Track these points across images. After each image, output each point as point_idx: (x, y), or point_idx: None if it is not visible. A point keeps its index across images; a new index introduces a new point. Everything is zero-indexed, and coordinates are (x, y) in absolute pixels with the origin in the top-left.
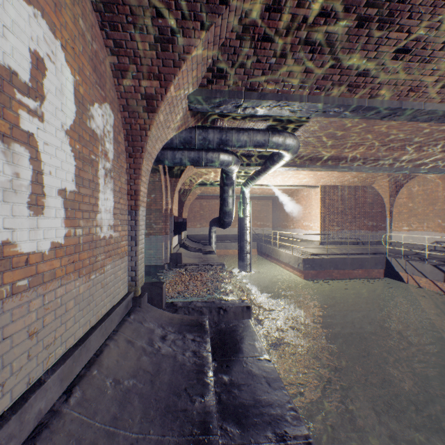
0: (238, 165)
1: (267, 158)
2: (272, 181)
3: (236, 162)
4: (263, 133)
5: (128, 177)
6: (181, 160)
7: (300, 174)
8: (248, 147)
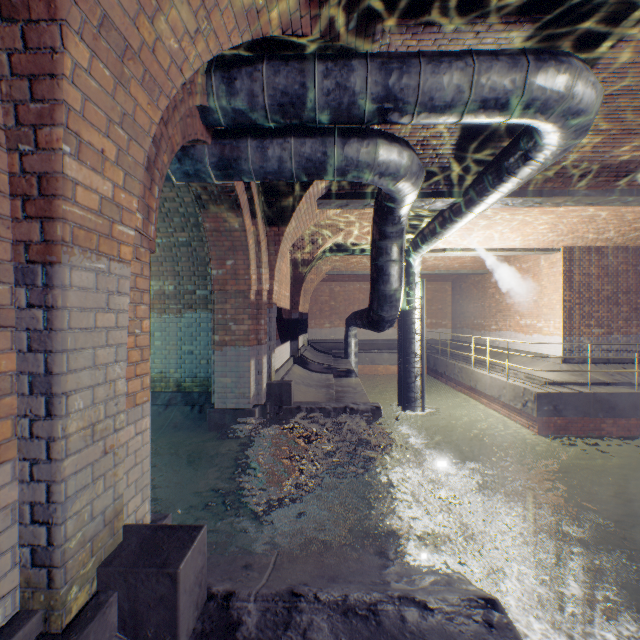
0: (421, 179)
1: (479, 174)
2: (465, 240)
3: (417, 169)
4: (508, 60)
5: (7, 118)
6: (280, 164)
7: (528, 223)
8: (461, 107)
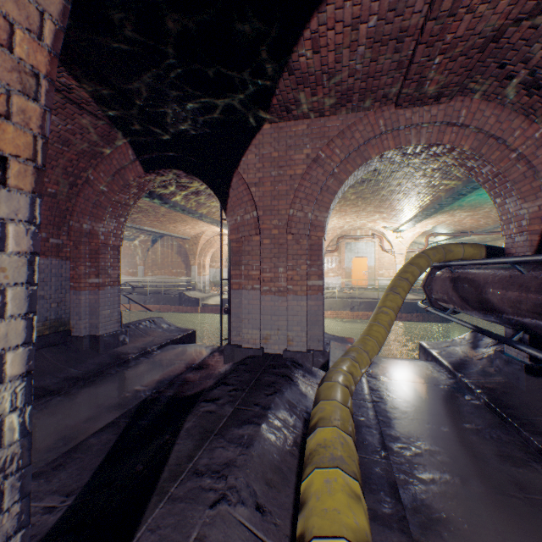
0: None
1: None
2: None
3: None
4: None
5: None
6: None
7: None
8: None
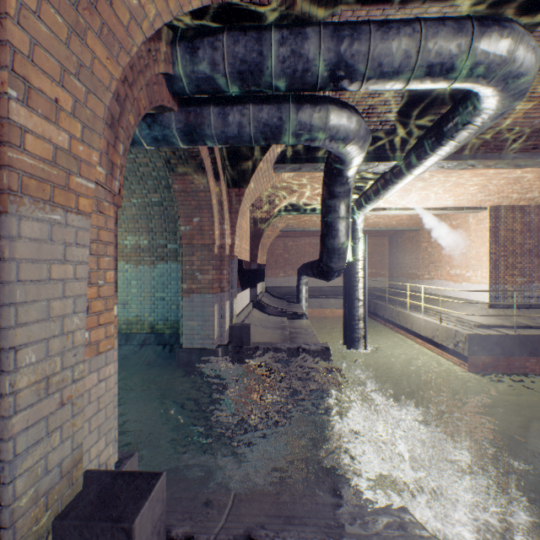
0: (367, 143)
1: (419, 139)
2: (403, 200)
3: (364, 133)
4: (453, 26)
5: None
6: (239, 129)
7: (459, 184)
8: (408, 72)
